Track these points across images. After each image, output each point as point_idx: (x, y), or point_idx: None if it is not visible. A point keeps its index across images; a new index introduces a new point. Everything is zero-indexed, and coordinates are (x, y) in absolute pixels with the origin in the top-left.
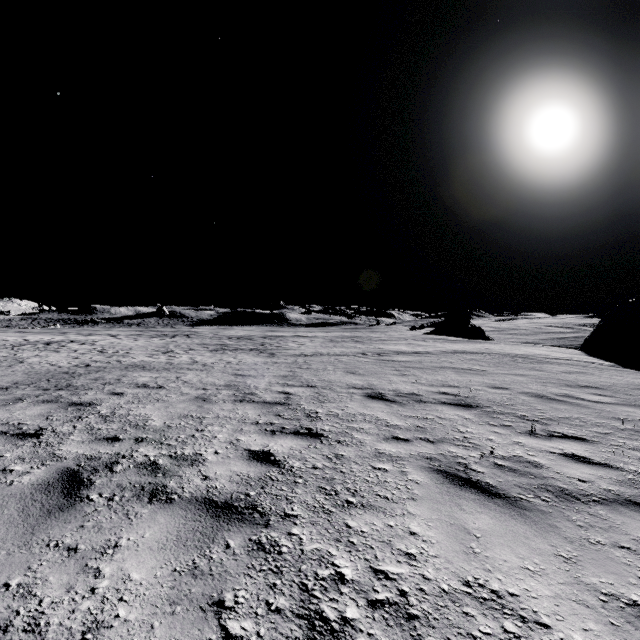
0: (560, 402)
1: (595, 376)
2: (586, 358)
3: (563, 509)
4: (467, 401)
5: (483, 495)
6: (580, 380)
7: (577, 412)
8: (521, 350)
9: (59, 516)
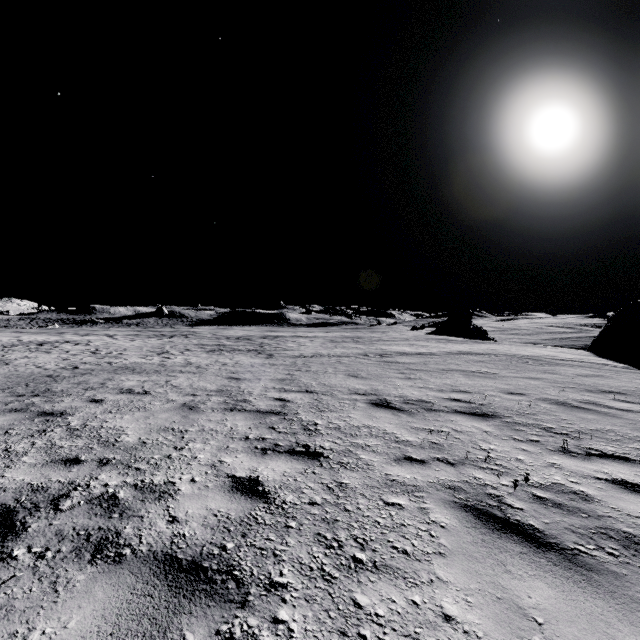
0: (586, 411)
1: (614, 380)
2: (597, 359)
3: None
4: (483, 409)
5: (530, 546)
6: (600, 384)
7: (609, 423)
8: (528, 351)
9: None
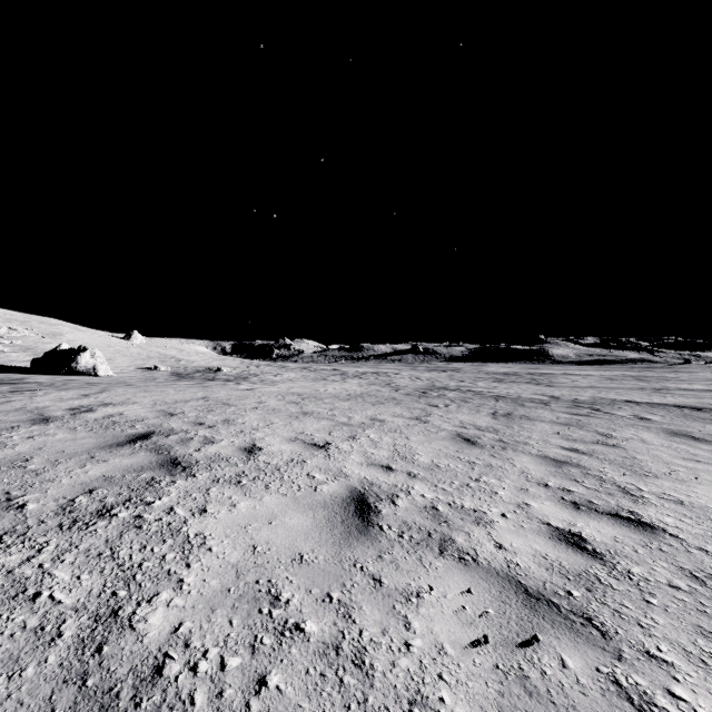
0: None
1: None
2: None
3: (681, 418)
4: (697, 408)
5: (654, 414)
6: None
7: None
8: None
9: (526, 404)
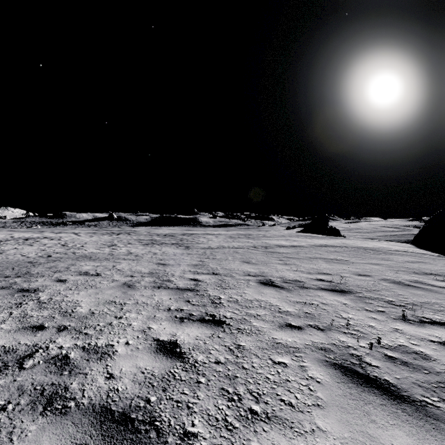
0: (415, 288)
1: (433, 265)
2: (418, 250)
3: None
4: (341, 287)
5: (388, 398)
6: (423, 268)
7: (433, 297)
8: (369, 244)
9: None
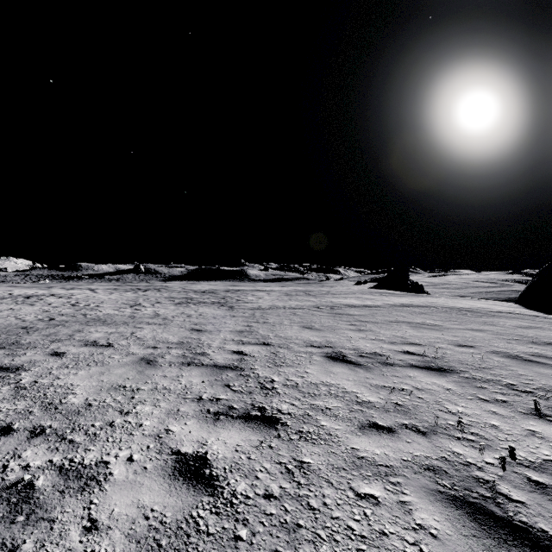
0: (540, 364)
1: None
2: (527, 311)
3: None
4: (437, 363)
5: None
6: (542, 336)
7: None
8: (463, 303)
9: None
